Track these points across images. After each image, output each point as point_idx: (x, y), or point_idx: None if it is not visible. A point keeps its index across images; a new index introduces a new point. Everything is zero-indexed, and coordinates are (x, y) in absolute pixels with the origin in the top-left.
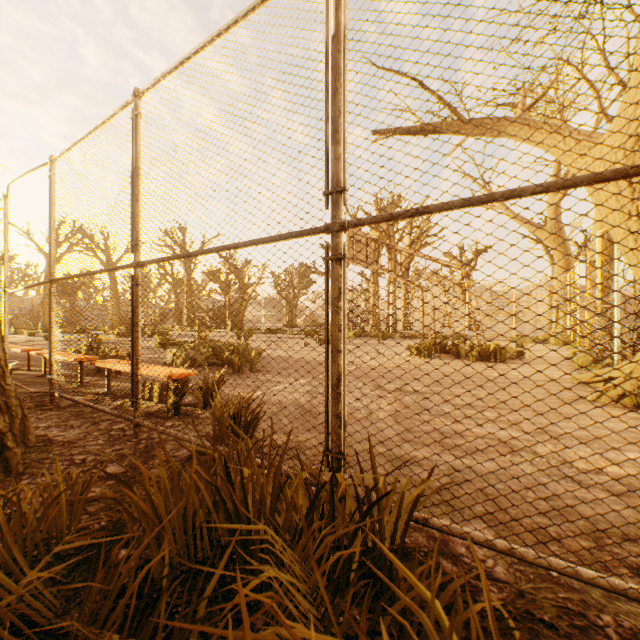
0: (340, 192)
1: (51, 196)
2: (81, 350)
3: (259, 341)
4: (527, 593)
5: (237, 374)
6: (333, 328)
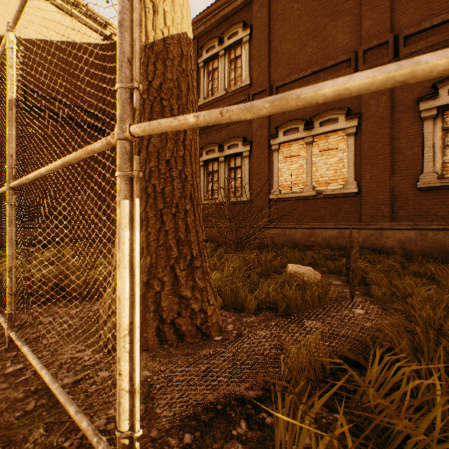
0: None
1: None
2: None
3: None
4: None
5: None
6: None
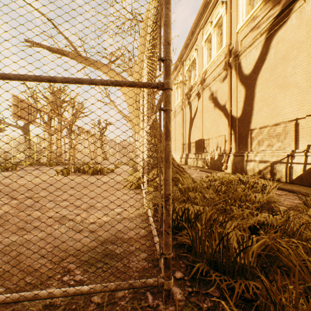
0: None
1: None
2: None
3: None
4: None
5: None
6: None
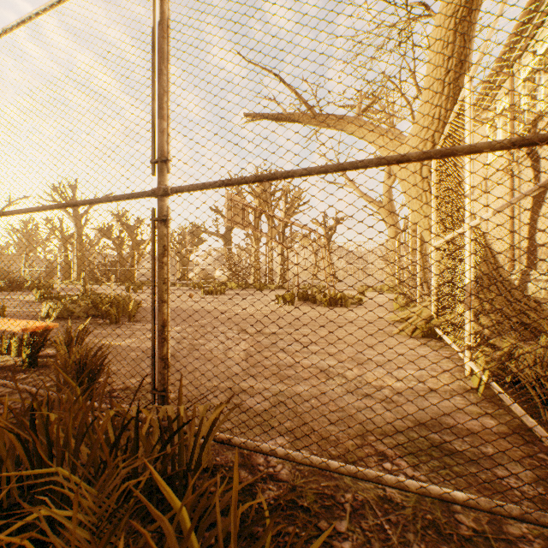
0: (165, 161)
1: None
2: None
3: (148, 293)
4: (299, 487)
5: (76, 325)
6: (158, 281)
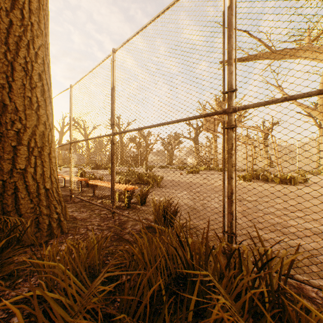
0: (232, 91)
1: (70, 103)
2: (77, 175)
3: (156, 172)
4: None
5: (169, 189)
6: (228, 165)
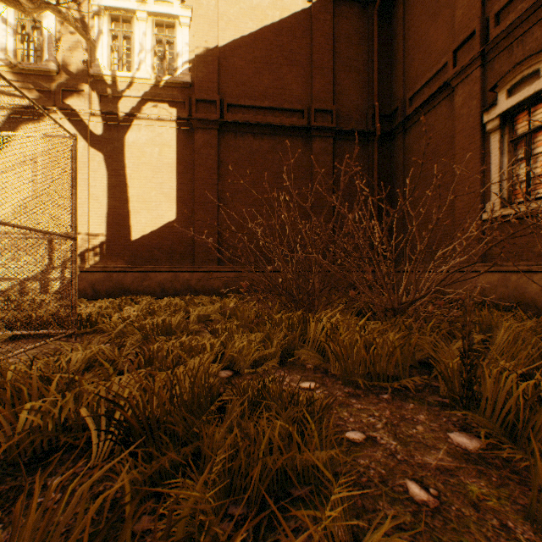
0: None
1: None
2: None
3: None
4: None
5: None
6: None
